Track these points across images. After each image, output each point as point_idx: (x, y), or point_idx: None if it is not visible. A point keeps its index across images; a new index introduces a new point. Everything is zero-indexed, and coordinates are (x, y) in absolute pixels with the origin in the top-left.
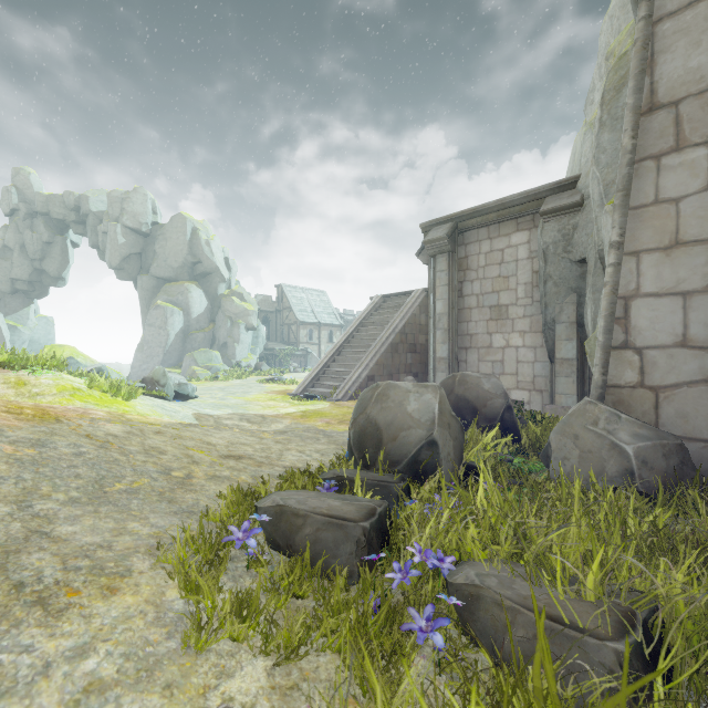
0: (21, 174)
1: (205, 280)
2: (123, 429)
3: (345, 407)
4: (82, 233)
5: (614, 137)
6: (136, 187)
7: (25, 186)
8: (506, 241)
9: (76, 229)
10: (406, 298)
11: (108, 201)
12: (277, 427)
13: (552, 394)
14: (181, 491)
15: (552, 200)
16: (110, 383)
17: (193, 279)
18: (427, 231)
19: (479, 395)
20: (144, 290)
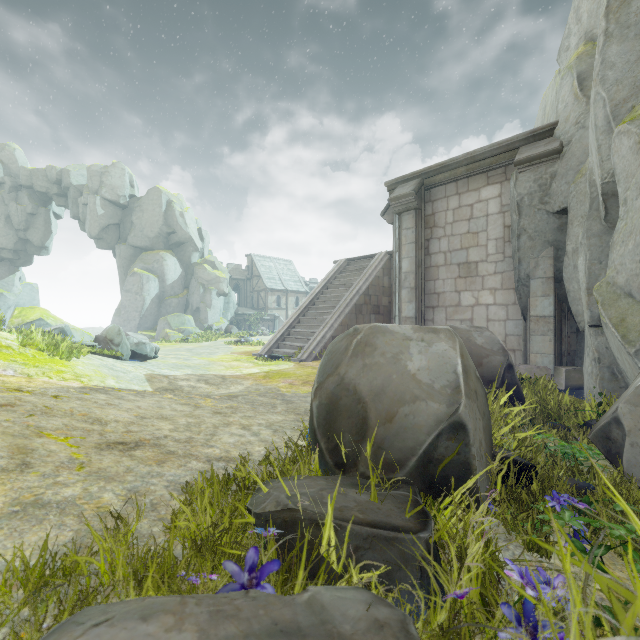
0: (6, 149)
1: (179, 249)
2: None
3: (310, 367)
4: (64, 205)
5: (625, 48)
6: (114, 162)
7: (11, 161)
8: (475, 196)
9: (59, 201)
10: (369, 261)
11: (88, 175)
12: (236, 388)
13: (526, 353)
14: None
15: (527, 149)
16: (49, 340)
17: (168, 248)
18: (393, 189)
19: (472, 351)
20: (122, 258)
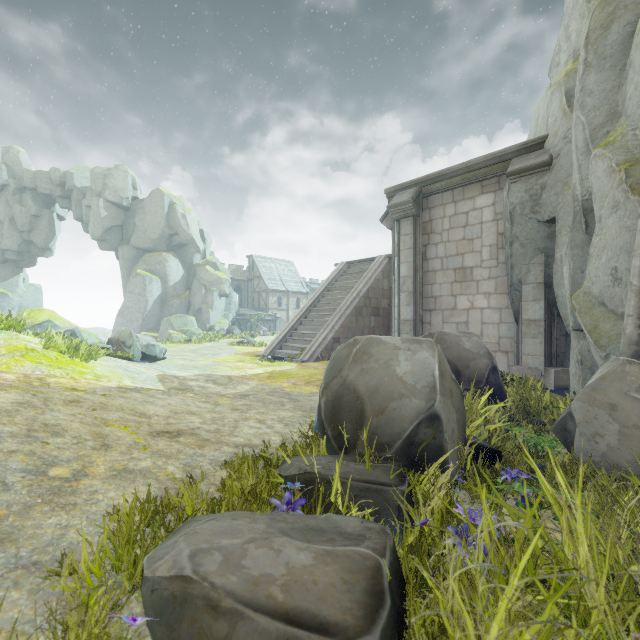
0: (11, 152)
1: (181, 250)
2: (16, 399)
3: (312, 368)
4: (67, 207)
5: (602, 78)
6: (117, 164)
7: (15, 163)
8: (470, 204)
9: (62, 203)
10: (369, 264)
11: (92, 177)
12: (243, 388)
13: (518, 355)
14: (44, 510)
15: (519, 161)
16: (69, 343)
17: (170, 249)
18: (391, 196)
19: (460, 355)
20: (125, 260)
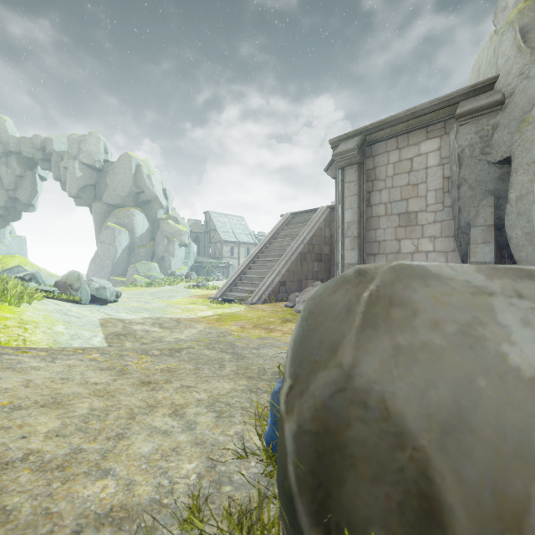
0: None
1: (147, 206)
2: None
3: (260, 310)
4: (48, 169)
5: None
6: (91, 131)
7: (2, 130)
8: (415, 150)
9: (43, 165)
10: (312, 214)
11: (68, 143)
12: (189, 332)
13: None
14: None
15: (468, 103)
16: None
17: (137, 205)
18: (336, 146)
19: None
20: (97, 214)
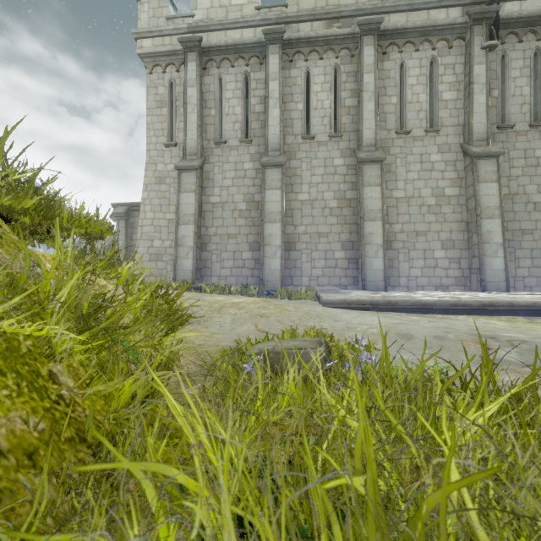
0: None
1: None
2: None
3: None
4: None
5: None
6: None
7: None
8: None
9: None
10: None
11: None
12: None
13: None
14: None
15: None
16: None
17: None
18: (115, 207)
19: None
20: None
